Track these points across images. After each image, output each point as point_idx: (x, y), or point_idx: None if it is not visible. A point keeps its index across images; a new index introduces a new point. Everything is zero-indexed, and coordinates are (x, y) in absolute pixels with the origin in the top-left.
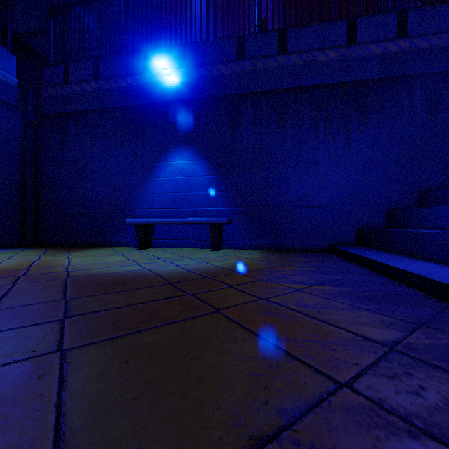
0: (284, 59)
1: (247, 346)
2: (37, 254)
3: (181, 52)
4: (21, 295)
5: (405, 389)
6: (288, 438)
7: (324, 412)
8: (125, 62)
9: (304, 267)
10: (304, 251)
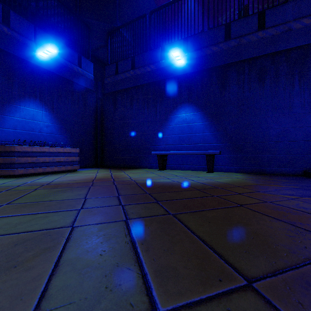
0: (263, 33)
1: (275, 224)
2: (108, 171)
3: (184, 43)
4: (124, 190)
5: None
6: None
7: None
8: (149, 56)
9: (288, 185)
10: (281, 175)
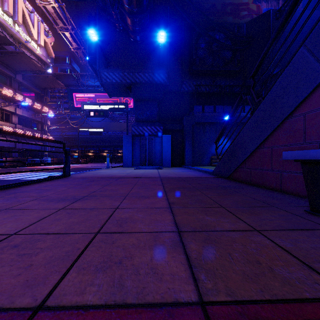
0: None
1: None
2: None
3: None
4: None
5: None
6: None
7: None
8: None
9: None
10: None
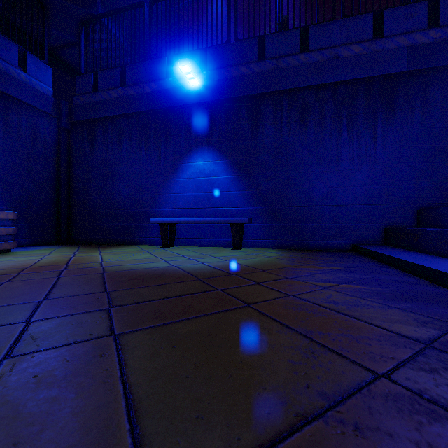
0: (306, 57)
1: (282, 338)
2: (72, 251)
3: (202, 56)
4: (67, 286)
5: (445, 382)
6: (333, 417)
7: (364, 397)
8: (149, 69)
9: (329, 266)
10: (327, 251)
